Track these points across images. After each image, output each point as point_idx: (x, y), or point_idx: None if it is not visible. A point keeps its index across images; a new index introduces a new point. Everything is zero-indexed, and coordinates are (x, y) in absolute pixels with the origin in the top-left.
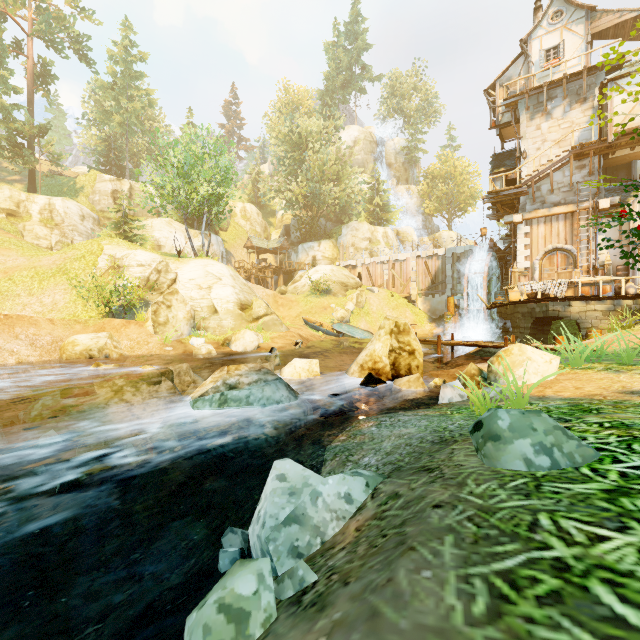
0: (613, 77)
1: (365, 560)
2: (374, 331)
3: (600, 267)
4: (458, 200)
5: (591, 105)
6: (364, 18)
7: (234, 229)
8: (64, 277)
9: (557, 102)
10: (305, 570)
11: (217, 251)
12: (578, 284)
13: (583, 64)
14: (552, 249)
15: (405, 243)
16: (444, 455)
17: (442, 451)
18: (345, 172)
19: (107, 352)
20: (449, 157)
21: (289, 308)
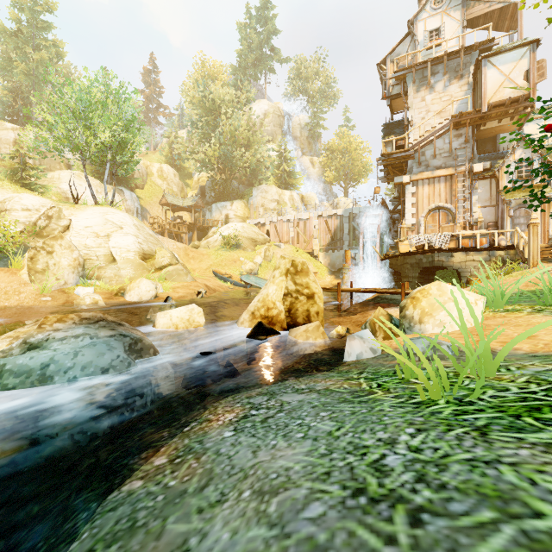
0: (487, 54)
1: None
2: None
3: (474, 224)
4: (353, 171)
5: (467, 81)
6: (273, 5)
7: (150, 187)
8: None
9: (439, 77)
10: None
11: (131, 206)
12: (459, 237)
13: (461, 44)
14: (435, 207)
15: (309, 206)
16: None
17: None
18: (255, 139)
19: None
20: (346, 134)
21: (200, 261)
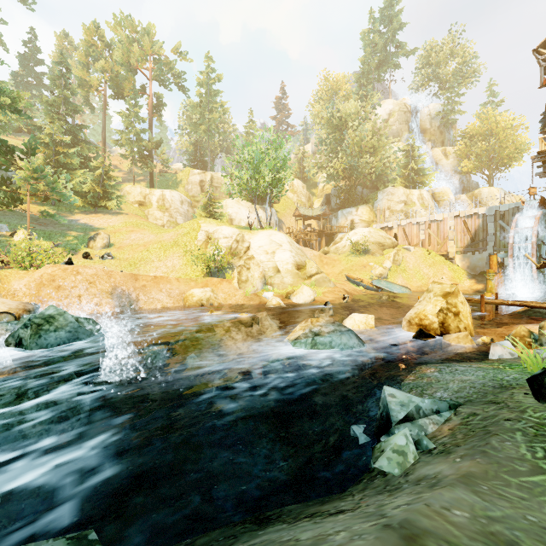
0: None
1: (465, 439)
2: (411, 286)
3: None
4: (500, 155)
5: None
6: (398, 0)
7: (284, 201)
8: (178, 248)
9: None
10: (427, 441)
11: (272, 220)
12: None
13: None
14: None
15: (441, 202)
16: (506, 395)
17: (503, 393)
18: (381, 144)
19: (211, 302)
20: (490, 114)
21: (332, 266)
